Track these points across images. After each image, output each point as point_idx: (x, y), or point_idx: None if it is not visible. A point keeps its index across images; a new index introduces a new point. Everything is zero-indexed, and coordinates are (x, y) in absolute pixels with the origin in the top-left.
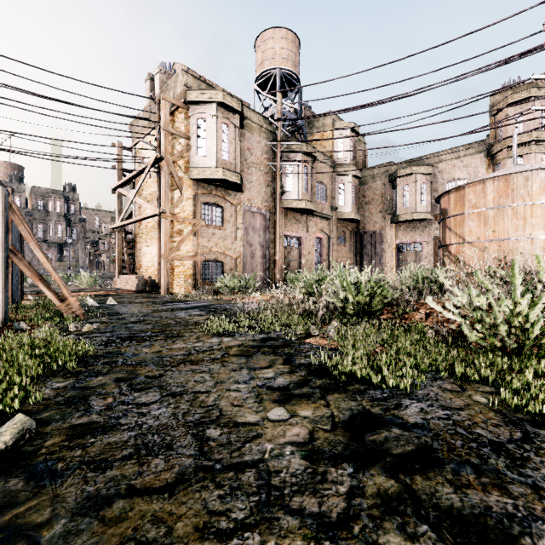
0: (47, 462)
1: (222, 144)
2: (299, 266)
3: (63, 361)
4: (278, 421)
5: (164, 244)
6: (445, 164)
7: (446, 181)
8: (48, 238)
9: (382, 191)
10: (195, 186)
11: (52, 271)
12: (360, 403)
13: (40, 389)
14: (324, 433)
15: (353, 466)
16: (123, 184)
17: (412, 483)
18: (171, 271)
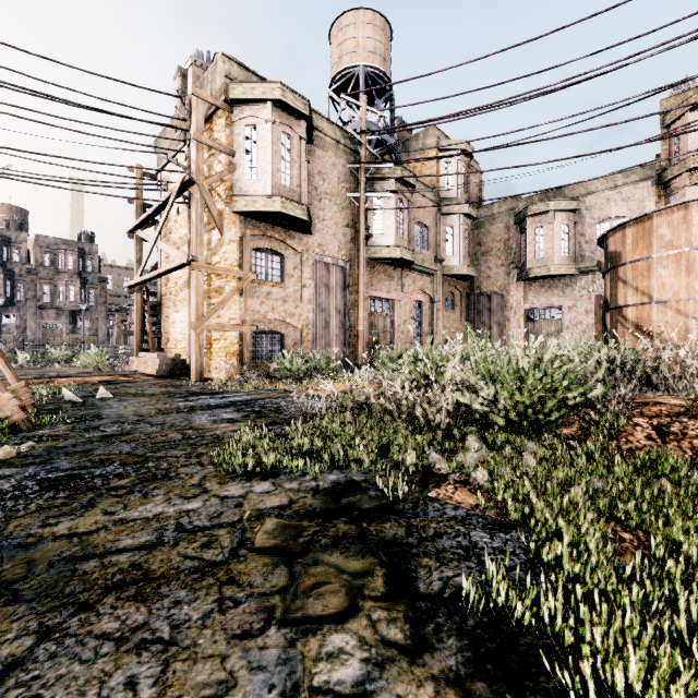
0: None
1: (281, 162)
2: (391, 339)
3: None
4: None
5: (196, 308)
6: (596, 198)
7: (597, 221)
8: (58, 303)
9: (505, 236)
10: (242, 224)
11: None
12: None
13: None
14: None
15: None
16: (142, 223)
17: None
18: (208, 346)
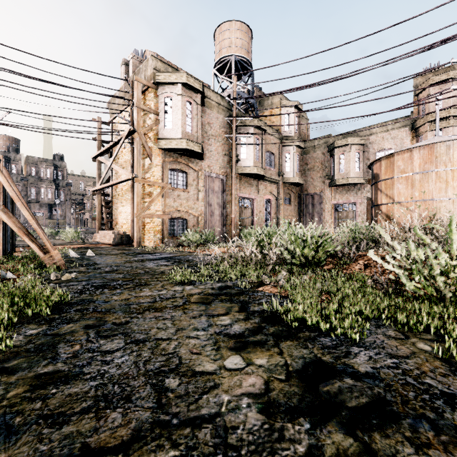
0: (5, 416)
1: (186, 119)
2: (251, 223)
3: (38, 309)
4: (235, 370)
5: (137, 204)
6: (376, 137)
7: (376, 151)
8: (40, 199)
9: (322, 159)
10: (163, 155)
11: (36, 227)
12: (312, 350)
13: (14, 336)
14: (279, 384)
15: (310, 421)
16: (101, 153)
17: (371, 441)
18: (143, 227)
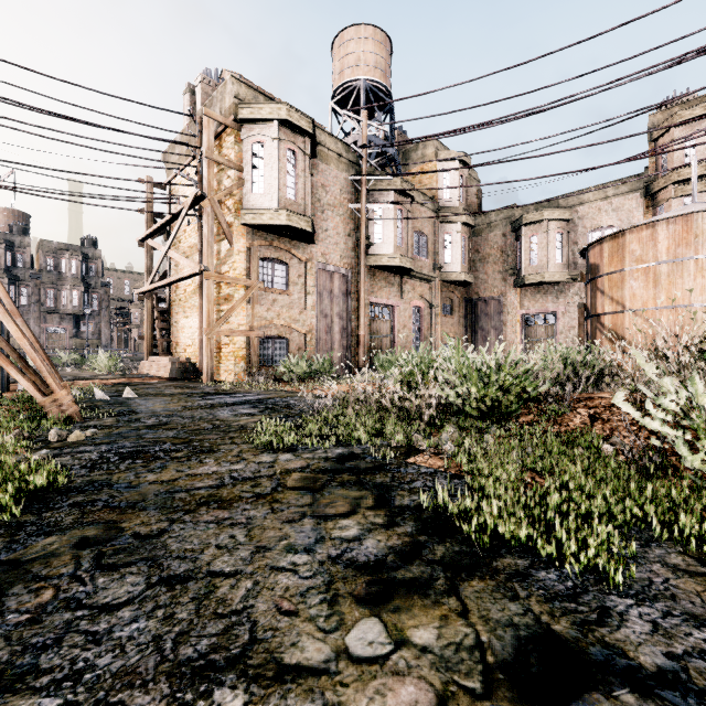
0: None
1: (287, 177)
2: (391, 344)
3: None
4: (369, 663)
5: (207, 314)
6: (588, 207)
7: (589, 230)
8: (61, 307)
9: (502, 244)
10: (250, 236)
11: (30, 350)
12: (527, 606)
13: None
14: (471, 705)
15: None
16: (153, 233)
17: None
18: (217, 351)
